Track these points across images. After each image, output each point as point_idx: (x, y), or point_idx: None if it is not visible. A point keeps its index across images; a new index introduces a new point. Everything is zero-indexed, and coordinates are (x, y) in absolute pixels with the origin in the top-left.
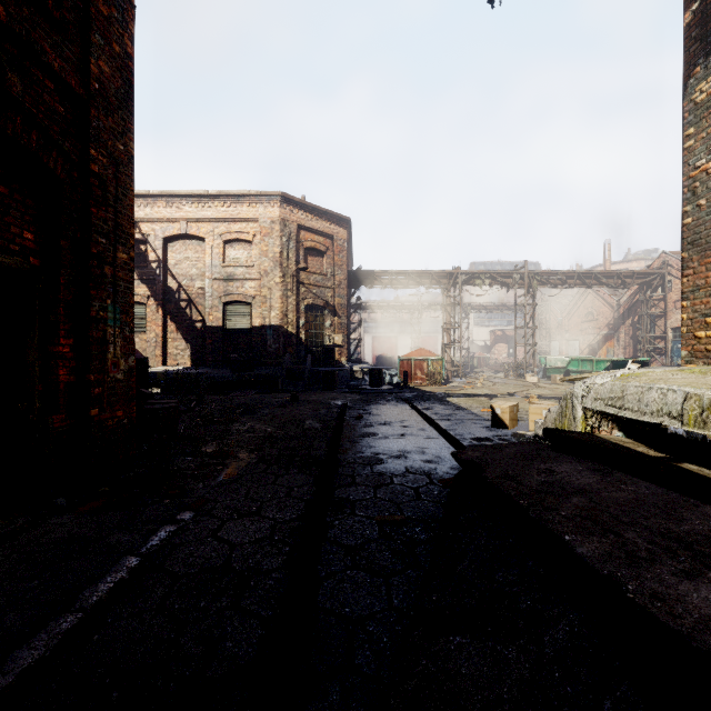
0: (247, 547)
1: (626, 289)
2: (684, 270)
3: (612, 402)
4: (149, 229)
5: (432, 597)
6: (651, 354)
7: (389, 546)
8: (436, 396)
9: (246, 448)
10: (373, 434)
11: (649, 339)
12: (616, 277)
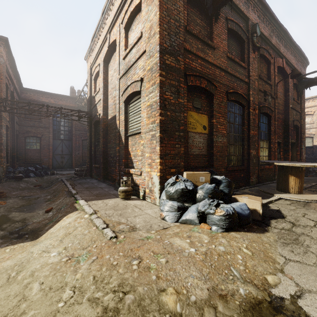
0: None
1: None
2: None
3: None
4: None
5: None
6: None
7: None
8: None
9: None
10: None
11: None
12: None
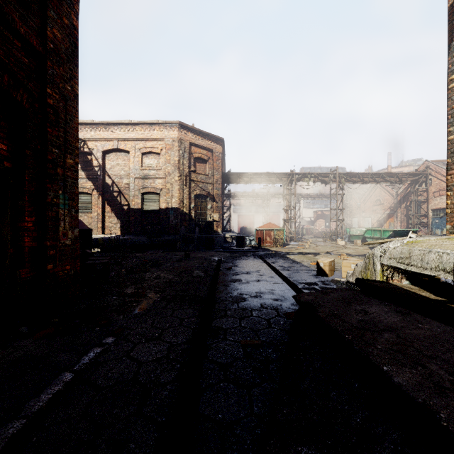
0: (150, 364)
1: (401, 184)
2: (449, 171)
3: (402, 260)
4: (93, 145)
5: (283, 410)
6: (418, 226)
7: (250, 363)
8: (279, 253)
9: (153, 290)
10: (239, 280)
11: (417, 216)
12: (395, 176)
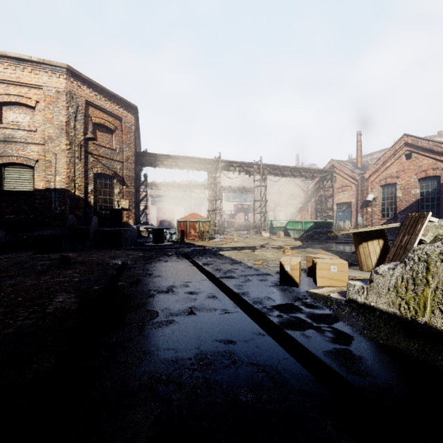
0: None
1: (310, 181)
2: None
3: None
4: None
5: None
6: (325, 219)
7: None
8: (210, 250)
9: None
10: (150, 316)
11: (325, 210)
12: (309, 172)
